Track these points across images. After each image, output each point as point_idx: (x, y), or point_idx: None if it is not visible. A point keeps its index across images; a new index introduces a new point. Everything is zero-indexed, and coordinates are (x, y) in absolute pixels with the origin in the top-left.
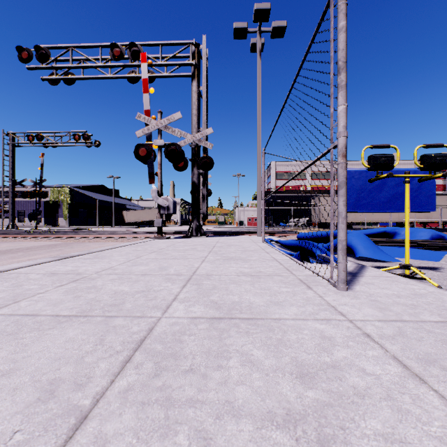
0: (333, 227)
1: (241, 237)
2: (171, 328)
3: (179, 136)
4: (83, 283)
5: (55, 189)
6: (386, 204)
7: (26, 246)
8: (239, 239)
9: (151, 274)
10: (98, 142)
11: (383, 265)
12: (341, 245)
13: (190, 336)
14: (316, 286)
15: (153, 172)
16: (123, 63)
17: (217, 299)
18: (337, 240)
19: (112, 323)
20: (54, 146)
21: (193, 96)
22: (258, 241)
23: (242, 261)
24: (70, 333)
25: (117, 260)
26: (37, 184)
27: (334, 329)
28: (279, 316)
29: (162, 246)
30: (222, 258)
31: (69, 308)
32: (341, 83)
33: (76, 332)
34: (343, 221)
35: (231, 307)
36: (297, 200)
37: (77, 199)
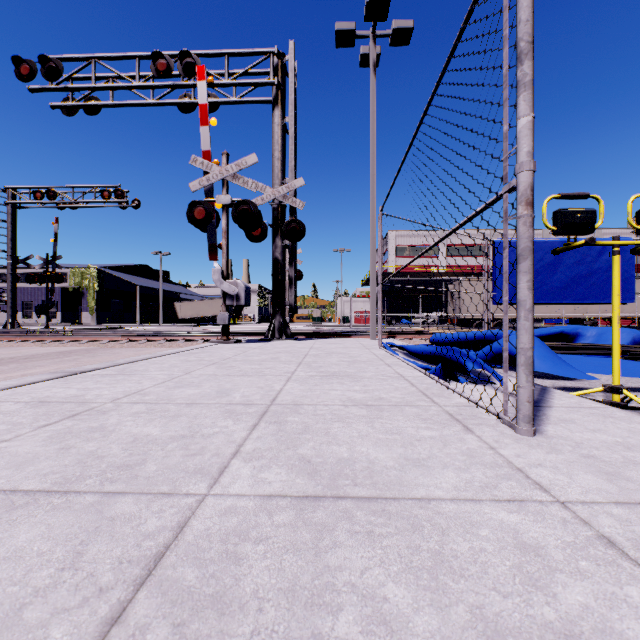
0: (483, 325)
1: (346, 341)
2: (221, 523)
3: (255, 190)
4: (85, 420)
5: (77, 271)
6: (562, 292)
7: (25, 354)
8: (344, 344)
9: (202, 404)
10: (138, 201)
11: (569, 384)
12: (525, 357)
13: (256, 546)
14: (479, 425)
15: (215, 244)
16: (171, 83)
17: (311, 454)
18: (517, 349)
19: (111, 510)
20: (73, 207)
21: (274, 130)
22: (372, 346)
23: (349, 380)
24: (21, 536)
25: (153, 378)
26: (48, 262)
27: (537, 525)
28: (425, 493)
29: (227, 355)
30: (318, 375)
31: (42, 473)
32: (523, 78)
33: (33, 534)
34: (528, 316)
35: (336, 472)
36: (427, 286)
37: (108, 285)
